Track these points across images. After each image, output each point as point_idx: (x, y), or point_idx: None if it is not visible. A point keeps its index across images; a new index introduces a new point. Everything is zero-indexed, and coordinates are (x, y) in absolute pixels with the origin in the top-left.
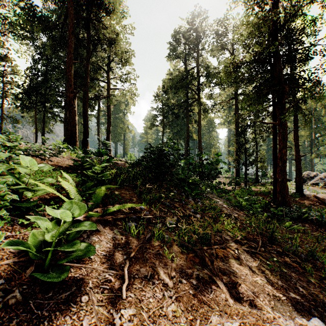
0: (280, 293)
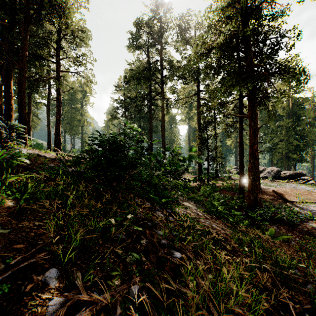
0: None
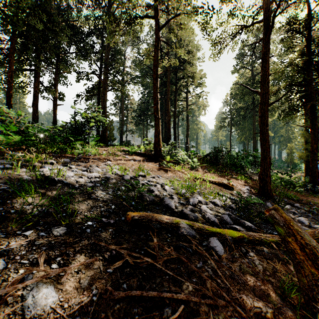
0: (244, 185)
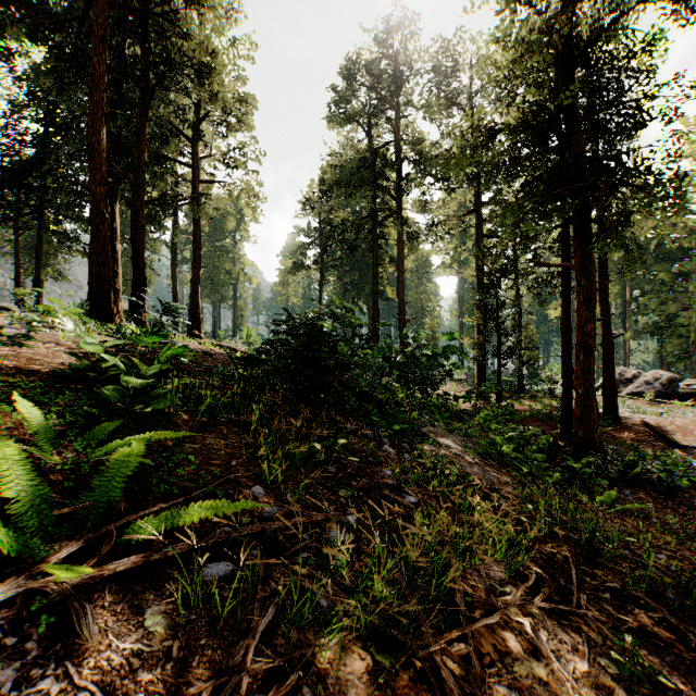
0: None
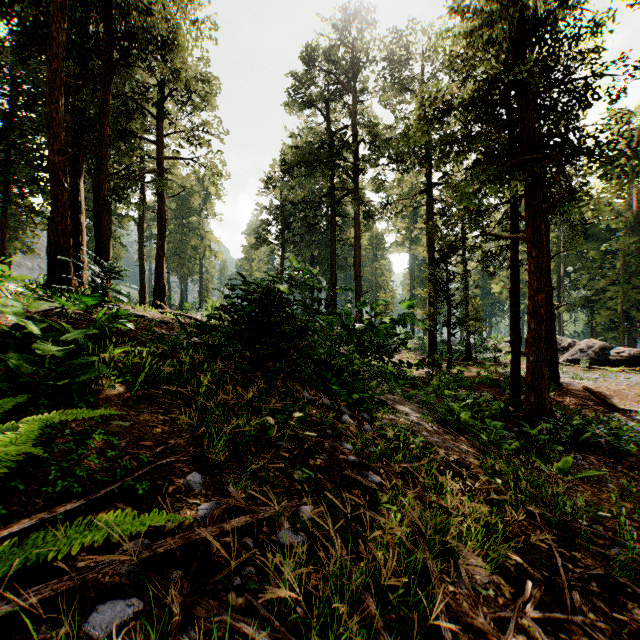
0: None
